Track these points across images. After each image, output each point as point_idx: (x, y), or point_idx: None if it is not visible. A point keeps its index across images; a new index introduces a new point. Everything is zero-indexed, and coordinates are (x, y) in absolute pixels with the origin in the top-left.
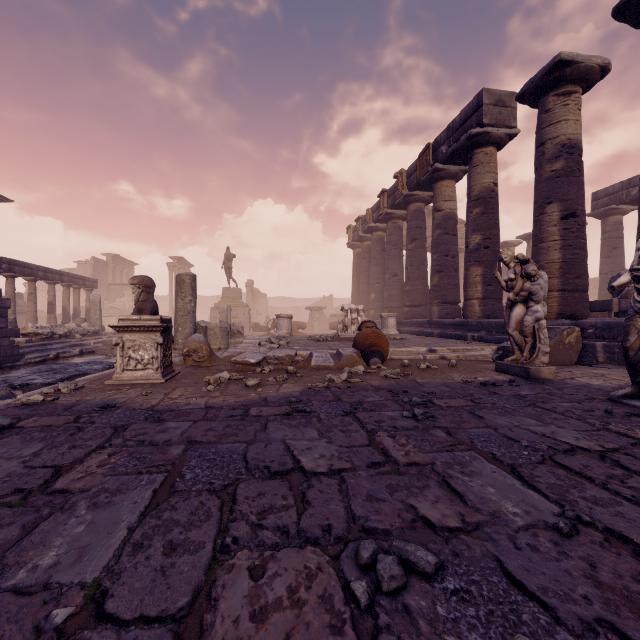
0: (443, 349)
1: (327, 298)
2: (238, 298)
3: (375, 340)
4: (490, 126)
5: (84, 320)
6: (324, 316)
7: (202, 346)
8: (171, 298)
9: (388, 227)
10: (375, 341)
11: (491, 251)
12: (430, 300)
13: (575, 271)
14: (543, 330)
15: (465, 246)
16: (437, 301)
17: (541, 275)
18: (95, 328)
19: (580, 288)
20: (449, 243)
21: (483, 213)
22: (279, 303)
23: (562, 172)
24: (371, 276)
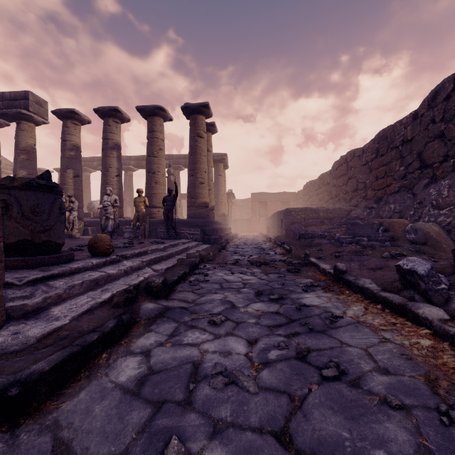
0: None
1: None
2: None
3: None
4: (34, 113)
5: None
6: None
7: None
8: None
9: None
10: None
11: None
12: None
13: (79, 200)
14: (77, 221)
15: (14, 175)
16: None
17: (76, 202)
18: None
19: (81, 207)
20: None
21: (28, 159)
22: None
23: (74, 157)
24: None
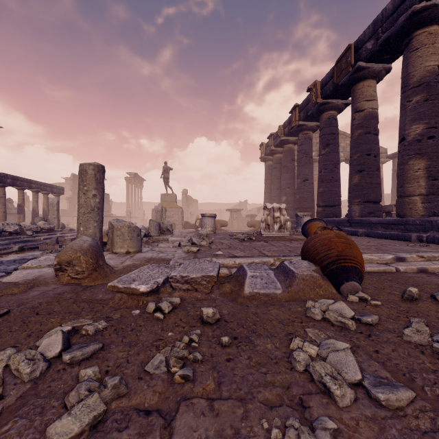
0: (414, 256)
1: (242, 203)
2: (173, 202)
3: (345, 249)
4: None
5: (42, 219)
6: (241, 216)
7: (79, 256)
8: (128, 203)
9: (299, 138)
10: (346, 251)
11: (437, 141)
12: (349, 199)
13: None
14: None
15: (400, 139)
16: (358, 200)
17: None
18: (50, 226)
19: None
20: (371, 142)
21: (426, 100)
22: (207, 207)
23: None
24: (282, 182)
